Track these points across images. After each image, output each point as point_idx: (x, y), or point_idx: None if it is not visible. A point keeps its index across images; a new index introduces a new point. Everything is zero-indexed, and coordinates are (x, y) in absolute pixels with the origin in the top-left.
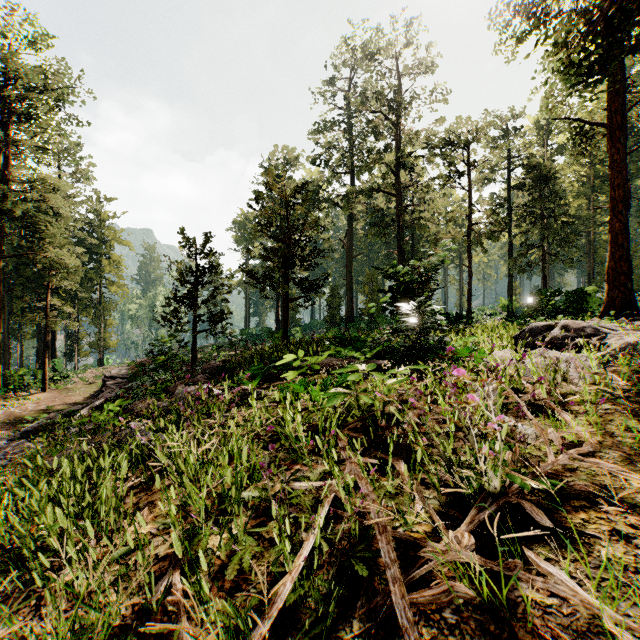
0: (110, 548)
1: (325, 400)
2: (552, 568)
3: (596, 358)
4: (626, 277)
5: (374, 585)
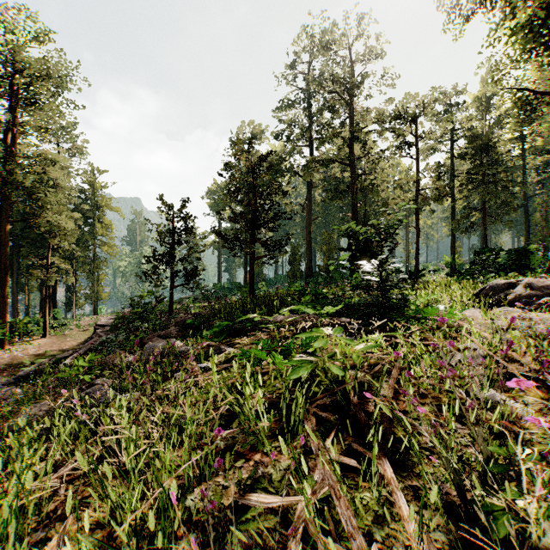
0: None
1: (289, 370)
2: None
3: None
4: None
5: None
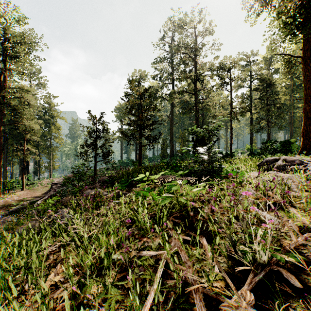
0: (36, 290)
1: (160, 200)
2: None
3: (303, 176)
4: None
5: None
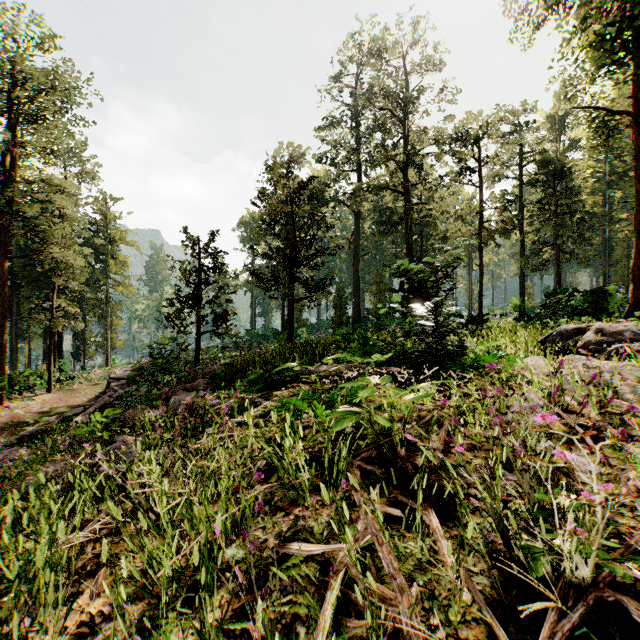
0: (44, 636)
1: (332, 422)
2: None
3: None
4: None
5: None
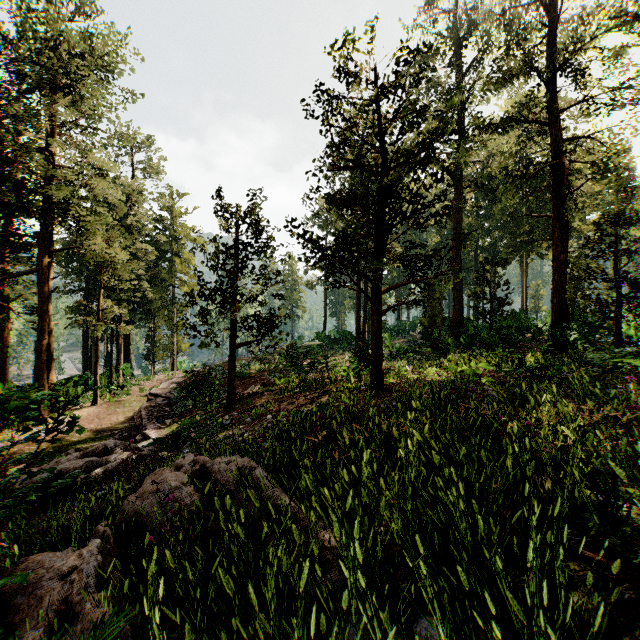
0: None
1: None
2: None
3: None
4: None
5: None
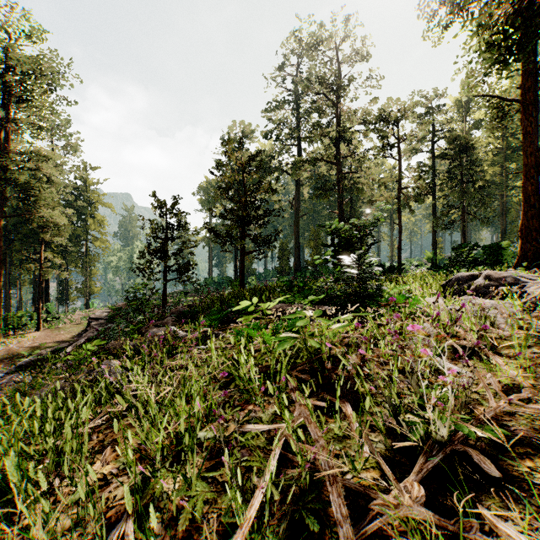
0: (72, 488)
1: (276, 344)
2: (510, 529)
3: (518, 305)
4: (537, 233)
5: (325, 538)
